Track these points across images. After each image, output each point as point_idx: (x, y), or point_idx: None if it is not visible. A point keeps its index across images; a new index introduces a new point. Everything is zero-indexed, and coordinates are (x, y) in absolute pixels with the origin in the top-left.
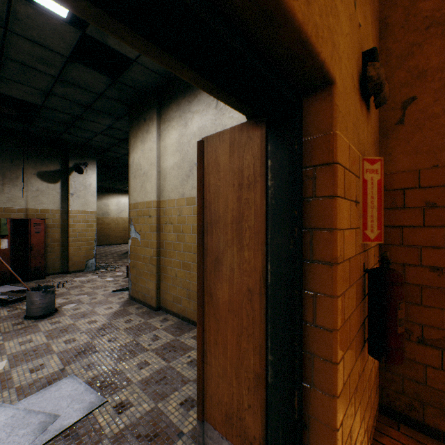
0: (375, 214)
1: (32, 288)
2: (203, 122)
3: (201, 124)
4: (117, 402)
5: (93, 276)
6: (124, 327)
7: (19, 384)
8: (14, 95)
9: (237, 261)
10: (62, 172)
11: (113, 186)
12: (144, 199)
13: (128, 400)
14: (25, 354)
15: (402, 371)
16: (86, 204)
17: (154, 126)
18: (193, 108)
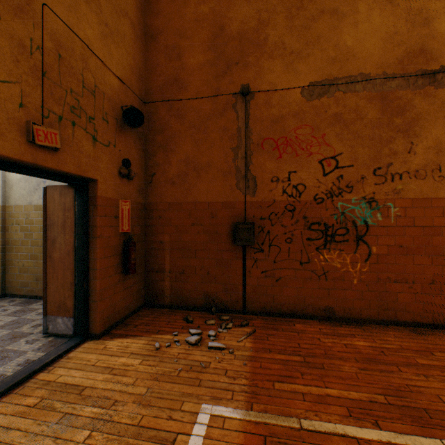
0: (127, 221)
1: None
2: None
3: None
4: None
5: None
6: None
7: None
8: None
9: (64, 240)
10: None
11: None
12: None
13: None
14: None
15: (152, 286)
16: None
17: None
18: None
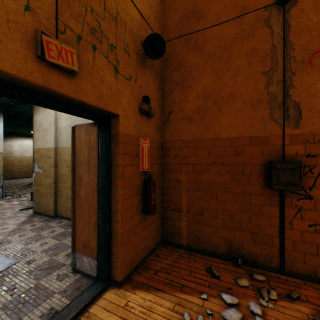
0: (147, 159)
1: None
2: None
3: None
4: (28, 260)
5: (1, 201)
6: (30, 228)
7: None
8: None
9: (88, 179)
10: None
11: (17, 131)
12: (45, 146)
13: (35, 258)
14: None
15: (168, 224)
16: None
17: None
18: None
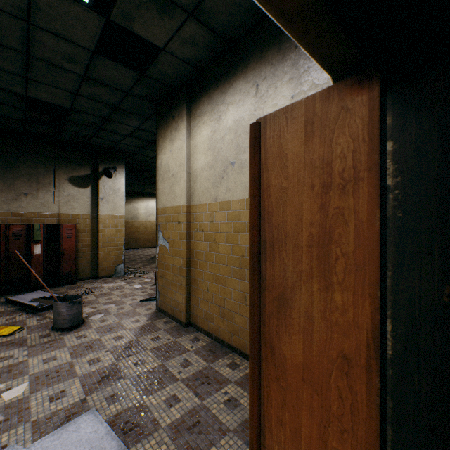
0: None
1: (59, 298)
2: (239, 113)
3: (238, 116)
4: None
5: (122, 282)
6: (152, 346)
7: (36, 418)
8: (43, 99)
9: (319, 305)
10: (92, 177)
11: (142, 190)
12: (173, 203)
13: None
14: (47, 376)
15: None
16: (115, 209)
17: (183, 123)
18: (228, 98)
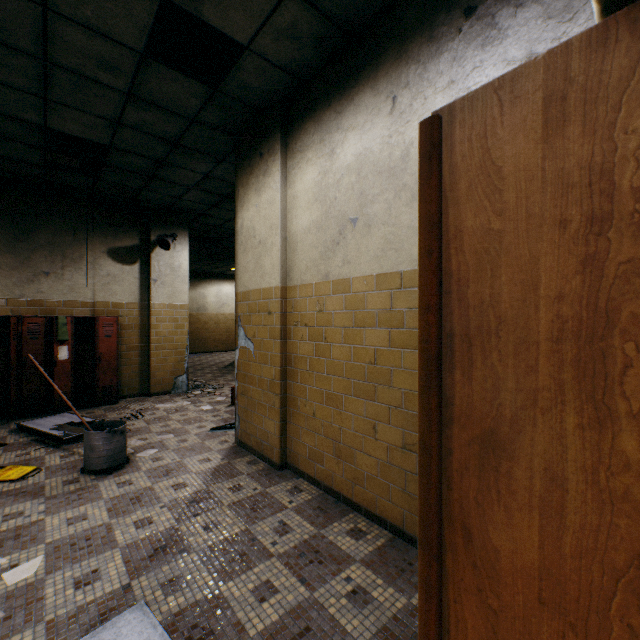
0: None
1: (93, 425)
2: (365, 143)
3: (362, 147)
4: None
5: (183, 401)
6: (230, 500)
7: (53, 615)
8: (70, 131)
9: (580, 458)
10: (141, 249)
11: (212, 269)
12: (260, 284)
13: None
14: (72, 546)
15: None
16: (174, 295)
17: (275, 164)
18: (346, 121)
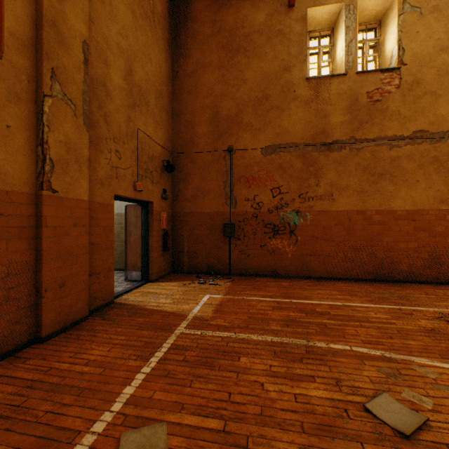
0: (165, 223)
1: None
2: None
3: None
4: None
5: None
6: None
7: None
8: None
9: (136, 232)
10: None
11: None
12: None
13: None
14: None
15: (177, 261)
16: None
17: None
18: None
